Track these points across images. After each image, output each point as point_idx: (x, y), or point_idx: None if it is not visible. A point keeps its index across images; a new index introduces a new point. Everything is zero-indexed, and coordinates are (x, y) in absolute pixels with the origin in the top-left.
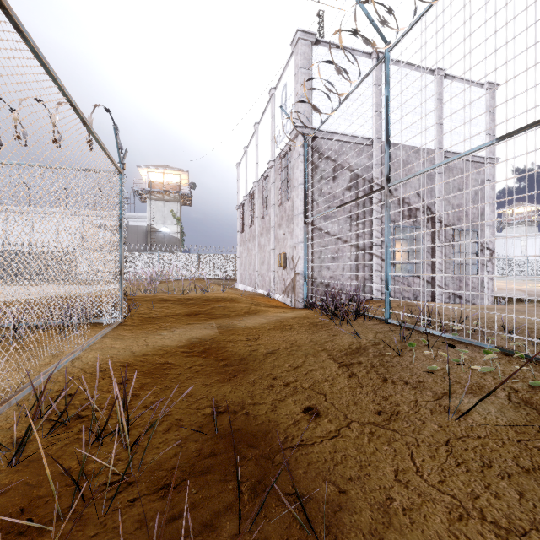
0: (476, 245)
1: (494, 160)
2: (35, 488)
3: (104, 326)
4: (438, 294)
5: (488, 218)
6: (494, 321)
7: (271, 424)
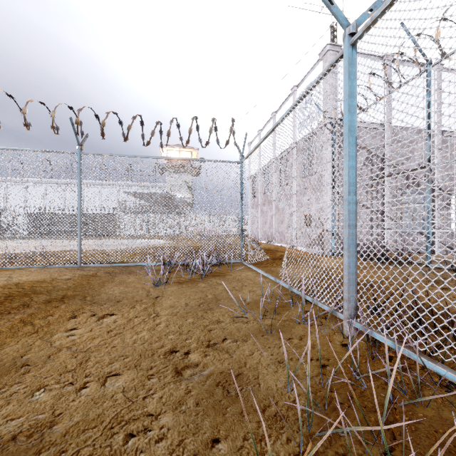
0: None
1: None
2: (378, 326)
3: (236, 265)
4: (437, 247)
5: None
6: None
7: (450, 311)
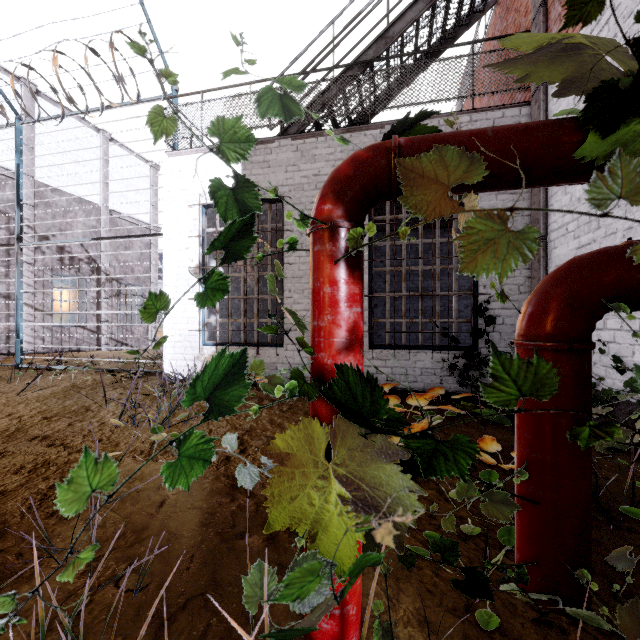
0: (142, 299)
1: (157, 229)
2: None
3: None
4: (104, 342)
5: (153, 277)
6: (122, 357)
7: None
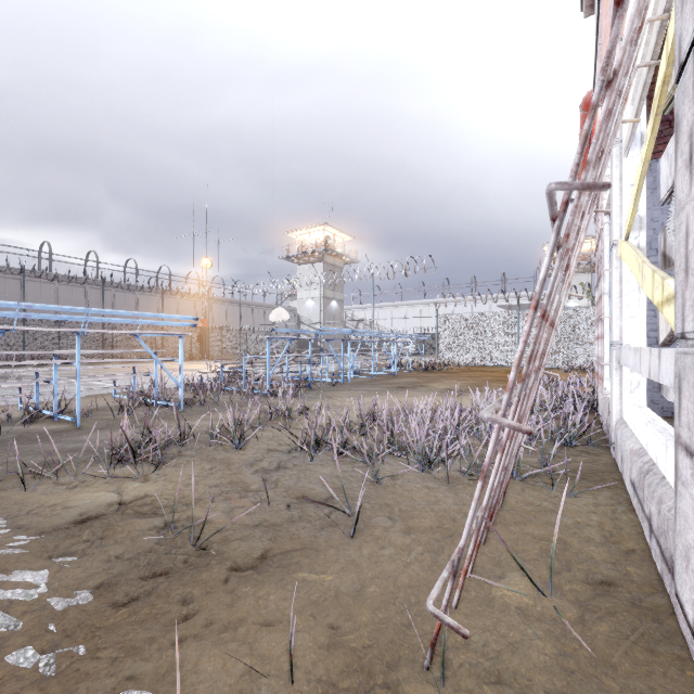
0: None
1: None
2: None
3: None
4: None
5: None
6: None
7: None
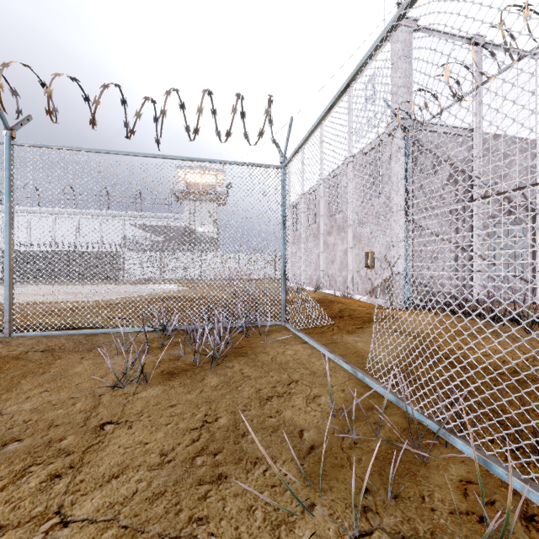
0: None
1: None
2: None
3: (276, 330)
4: None
5: None
6: None
7: None
